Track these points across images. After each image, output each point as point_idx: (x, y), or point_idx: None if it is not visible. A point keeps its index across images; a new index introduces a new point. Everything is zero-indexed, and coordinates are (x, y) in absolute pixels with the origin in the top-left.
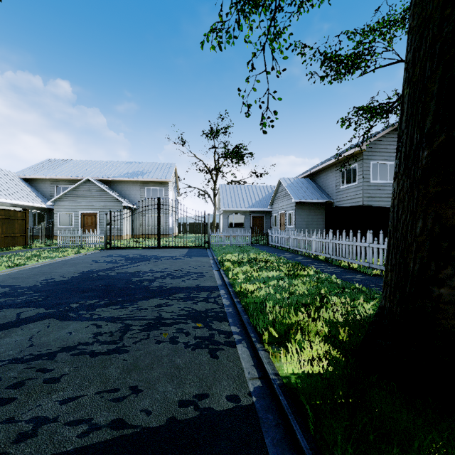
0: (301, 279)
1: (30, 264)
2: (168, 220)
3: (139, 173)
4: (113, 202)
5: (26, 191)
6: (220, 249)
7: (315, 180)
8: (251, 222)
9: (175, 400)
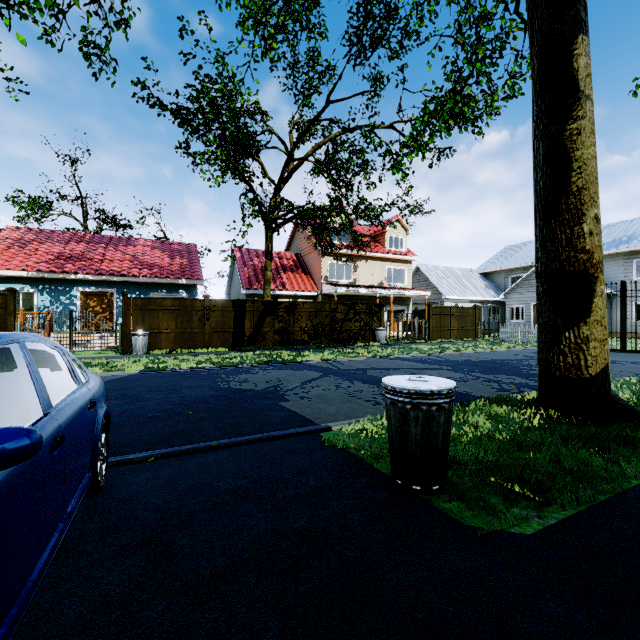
0: None
1: (466, 350)
2: None
3: (623, 240)
4: None
5: (482, 286)
6: None
7: None
8: None
9: (463, 390)
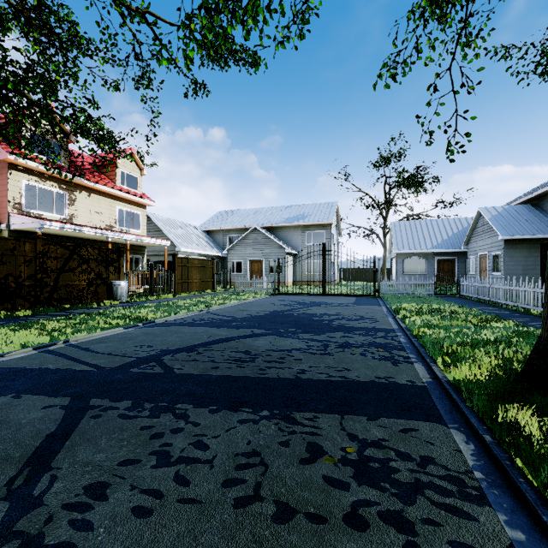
0: (492, 330)
1: (227, 303)
2: (334, 266)
3: (300, 217)
4: (276, 249)
5: (207, 242)
6: (393, 298)
7: (541, 207)
8: (435, 268)
9: (372, 376)
